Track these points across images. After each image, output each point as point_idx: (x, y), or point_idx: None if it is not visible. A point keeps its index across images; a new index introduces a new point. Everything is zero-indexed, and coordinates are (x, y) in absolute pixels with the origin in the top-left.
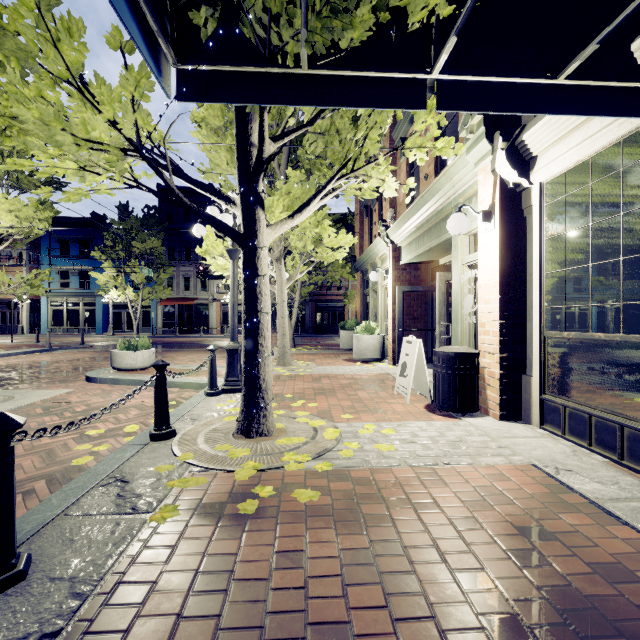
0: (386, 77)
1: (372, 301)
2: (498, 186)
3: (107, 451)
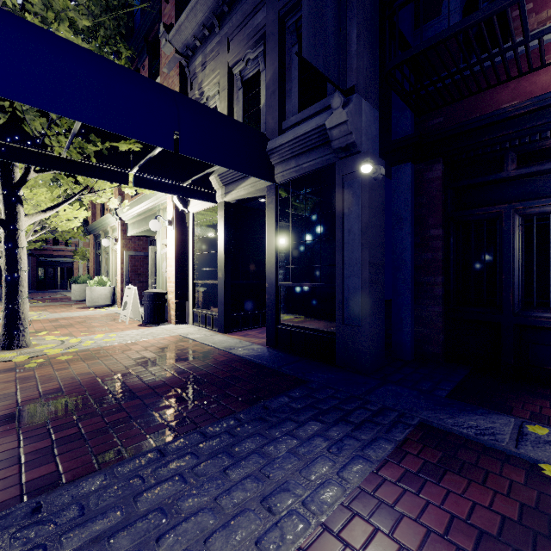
0: (109, 168)
1: (104, 260)
2: (175, 209)
3: None
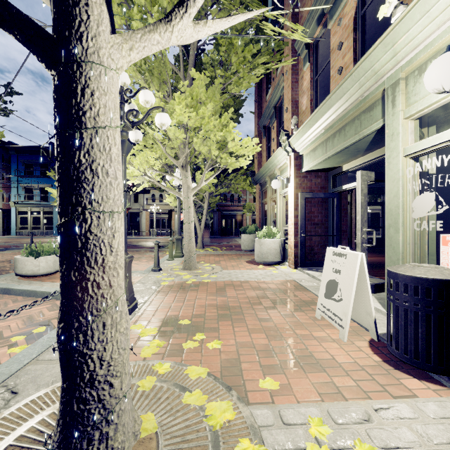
0: None
1: (270, 209)
2: None
3: None
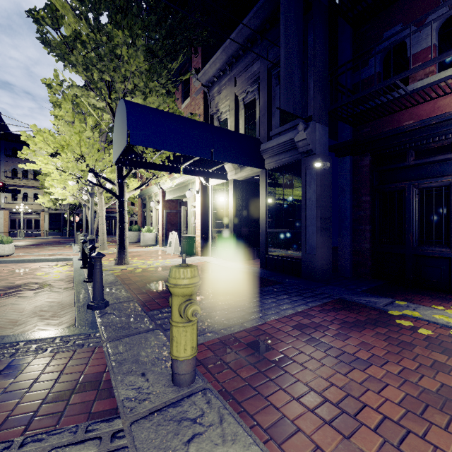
0: (171, 165)
1: (149, 215)
2: (201, 184)
3: (61, 275)
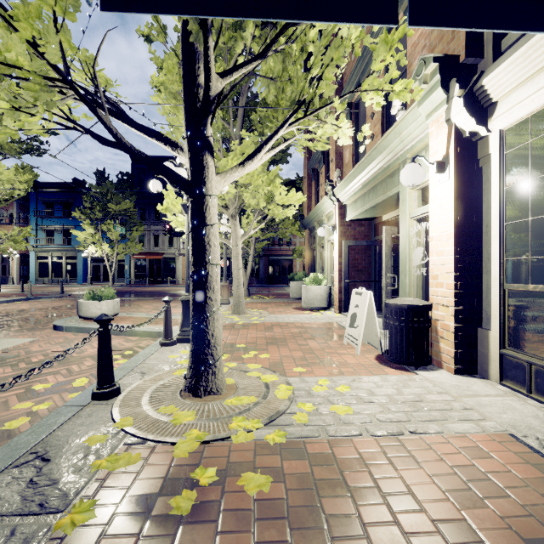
0: None
1: (319, 255)
2: (453, 135)
3: (47, 411)
